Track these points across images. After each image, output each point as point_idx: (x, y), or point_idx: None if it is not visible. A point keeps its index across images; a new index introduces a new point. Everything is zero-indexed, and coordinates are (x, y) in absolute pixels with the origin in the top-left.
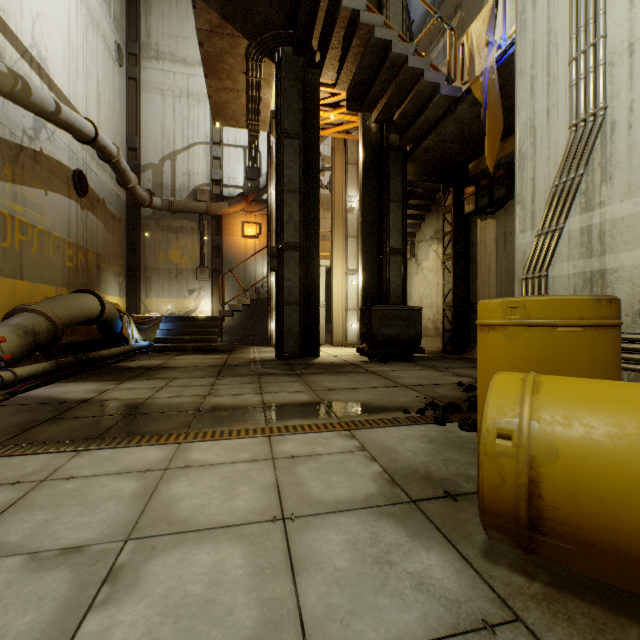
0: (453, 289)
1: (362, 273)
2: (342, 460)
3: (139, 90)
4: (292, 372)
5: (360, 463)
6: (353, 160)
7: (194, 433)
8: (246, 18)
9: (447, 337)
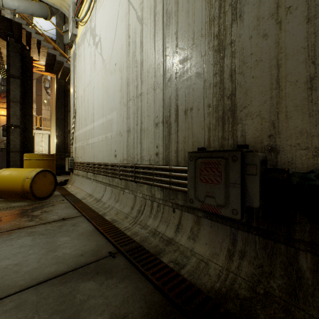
0: None
1: (56, 139)
2: None
3: None
4: None
5: None
6: None
7: None
8: None
9: None
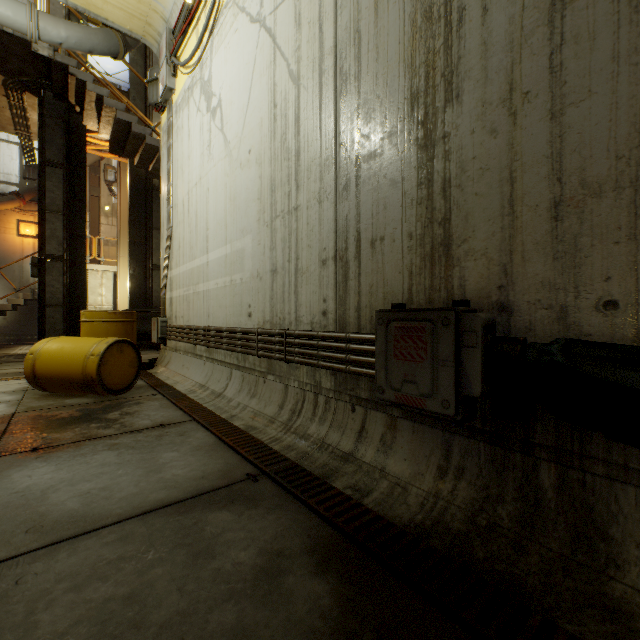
0: None
1: (130, 282)
2: (10, 385)
3: None
4: None
5: (19, 385)
6: None
7: None
8: None
9: None
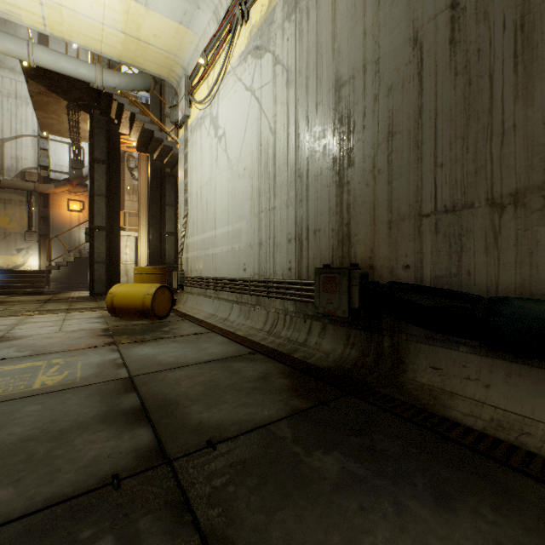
0: None
1: (150, 245)
2: (91, 314)
3: None
4: (94, 300)
5: (97, 314)
6: None
7: (34, 314)
8: (66, 93)
9: None
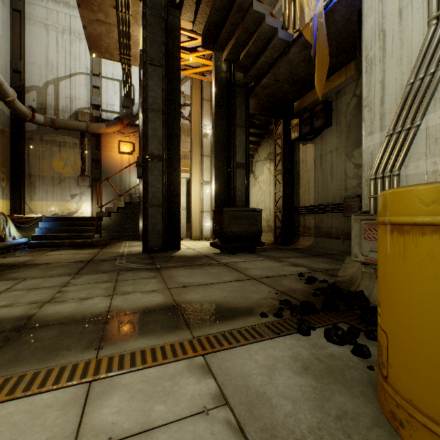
0: (283, 196)
1: (215, 182)
2: None
3: (23, 21)
4: (152, 266)
5: None
6: (207, 97)
7: None
8: None
9: (278, 232)
